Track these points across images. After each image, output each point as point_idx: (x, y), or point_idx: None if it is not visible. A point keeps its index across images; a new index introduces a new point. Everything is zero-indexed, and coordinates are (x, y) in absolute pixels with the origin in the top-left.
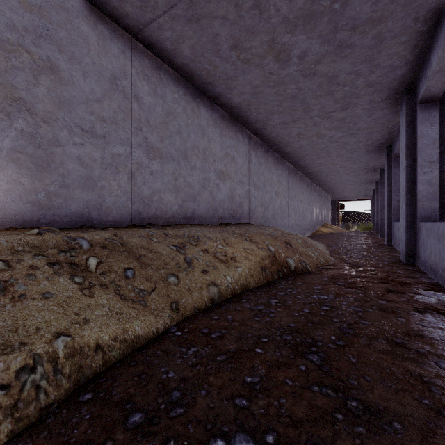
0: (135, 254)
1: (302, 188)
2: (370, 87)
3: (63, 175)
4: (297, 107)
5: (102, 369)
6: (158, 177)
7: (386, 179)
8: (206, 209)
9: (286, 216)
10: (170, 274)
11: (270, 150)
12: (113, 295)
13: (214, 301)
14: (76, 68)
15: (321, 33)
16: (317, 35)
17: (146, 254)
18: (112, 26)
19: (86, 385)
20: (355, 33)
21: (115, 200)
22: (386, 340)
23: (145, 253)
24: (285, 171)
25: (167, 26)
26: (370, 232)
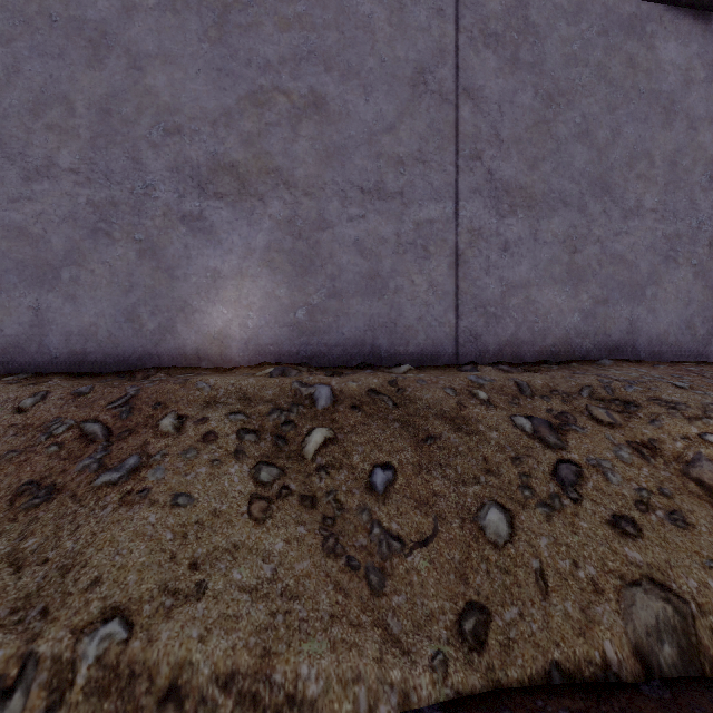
0: (417, 431)
1: None
2: None
3: (333, 276)
4: None
5: None
6: (521, 253)
7: None
8: (681, 320)
9: None
10: (491, 506)
11: None
12: (311, 532)
13: (652, 665)
14: (352, 86)
15: None
16: None
17: (442, 434)
18: None
19: None
20: None
21: (423, 312)
22: None
23: (441, 431)
24: None
25: None
26: None
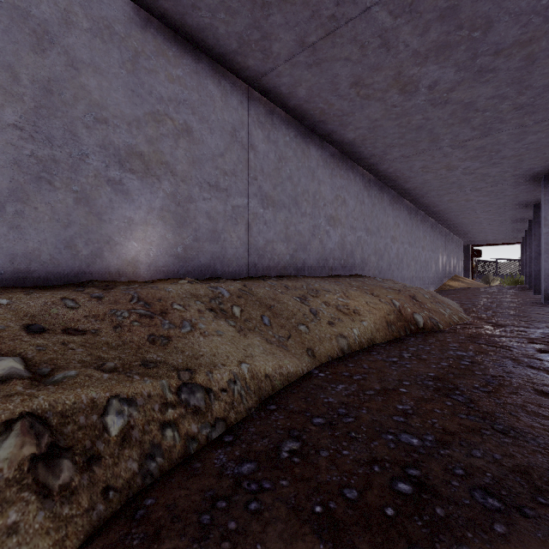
0: (266, 304)
1: (425, 231)
2: (519, 110)
3: (195, 229)
4: (423, 138)
5: (272, 393)
6: (271, 227)
7: (543, 217)
8: (316, 259)
9: (404, 267)
10: (300, 324)
11: (385, 187)
12: (261, 339)
13: (344, 352)
14: (204, 127)
15: (457, 61)
16: (452, 63)
17: (275, 305)
18: (232, 79)
19: (267, 401)
20: (499, 56)
21: (235, 252)
22: (535, 390)
23: (274, 303)
24: (403, 211)
25: (286, 72)
26: (519, 287)
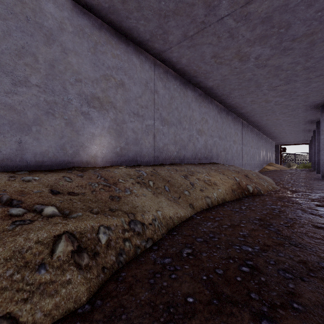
0: (166, 180)
1: (252, 137)
2: (307, 69)
3: (126, 138)
4: (252, 85)
5: (173, 226)
6: (166, 136)
7: (321, 129)
8: (191, 154)
9: (241, 158)
10: (185, 191)
11: (229, 112)
12: (165, 198)
13: (209, 206)
14: (131, 81)
15: (271, 44)
16: (268, 45)
17: (171, 180)
18: (146, 54)
19: (171, 230)
20: (295, 42)
21: (147, 150)
22: (313, 225)
23: (170, 179)
24: (240, 126)
25: (175, 51)
26: (308, 170)
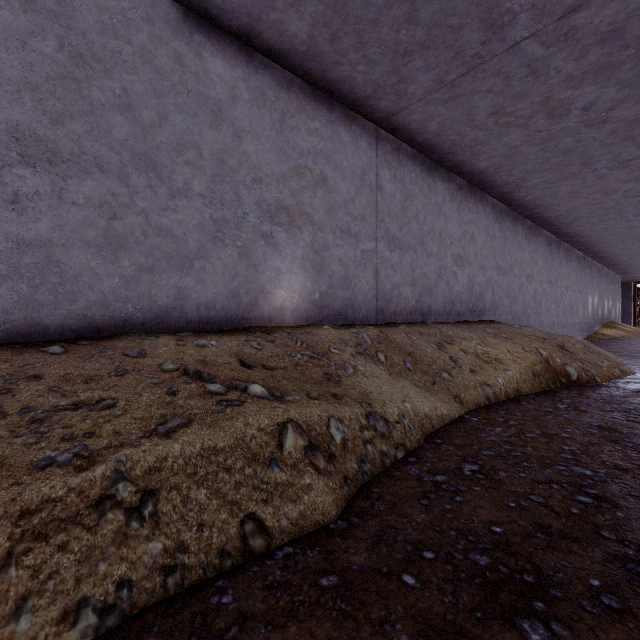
0: (405, 351)
1: (569, 266)
2: None
3: (330, 276)
4: (573, 161)
5: (432, 431)
6: (397, 270)
7: None
8: (443, 304)
9: (543, 311)
10: (442, 371)
11: (519, 218)
12: (410, 383)
13: (490, 400)
14: (337, 174)
15: (620, 79)
16: (613, 82)
17: (414, 351)
18: (361, 122)
19: (430, 436)
20: None
21: (364, 297)
22: None
23: (413, 350)
24: (541, 244)
25: (418, 110)
26: None
